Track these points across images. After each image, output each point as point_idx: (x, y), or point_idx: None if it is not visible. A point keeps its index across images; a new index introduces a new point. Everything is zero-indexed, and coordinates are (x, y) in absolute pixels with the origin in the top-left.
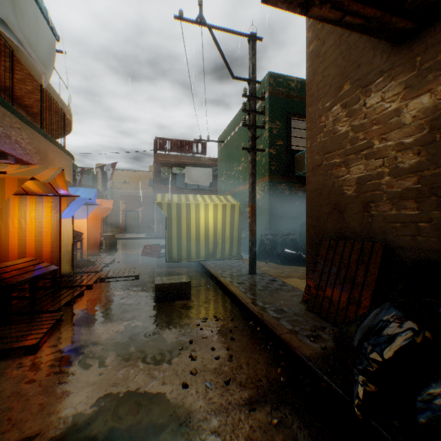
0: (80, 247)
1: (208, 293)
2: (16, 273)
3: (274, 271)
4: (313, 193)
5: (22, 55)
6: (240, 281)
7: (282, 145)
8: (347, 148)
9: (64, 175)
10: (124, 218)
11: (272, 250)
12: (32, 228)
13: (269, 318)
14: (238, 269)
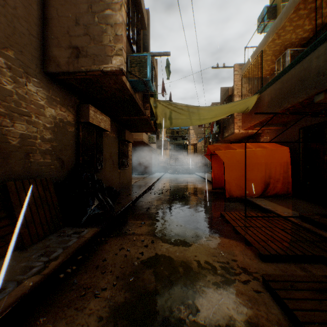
0: None
1: None
2: None
3: None
4: None
5: None
6: None
7: None
8: (13, 106)
9: None
10: None
11: None
12: None
13: (71, 248)
14: None
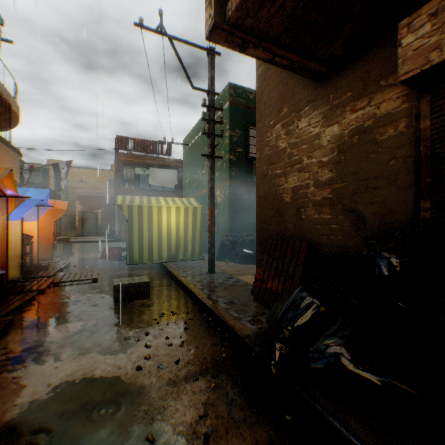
0: (30, 251)
1: (168, 292)
2: None
3: (232, 270)
4: (261, 199)
5: None
6: (198, 279)
7: (241, 152)
8: (286, 162)
9: (13, 175)
10: (81, 220)
11: (232, 250)
12: None
13: (220, 309)
14: (198, 269)
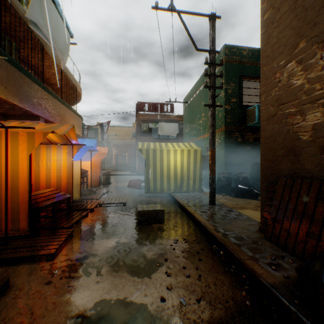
0: (86, 181)
1: (177, 218)
2: (42, 199)
3: (230, 203)
4: (268, 139)
5: (48, 48)
6: (202, 210)
7: (235, 102)
8: (302, 98)
9: (74, 129)
10: (115, 160)
11: (227, 185)
12: (54, 167)
13: (231, 244)
14: (200, 200)
